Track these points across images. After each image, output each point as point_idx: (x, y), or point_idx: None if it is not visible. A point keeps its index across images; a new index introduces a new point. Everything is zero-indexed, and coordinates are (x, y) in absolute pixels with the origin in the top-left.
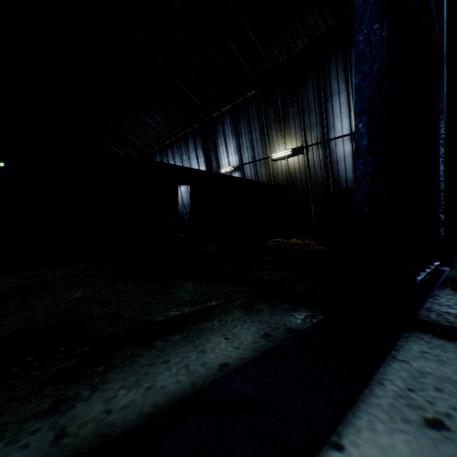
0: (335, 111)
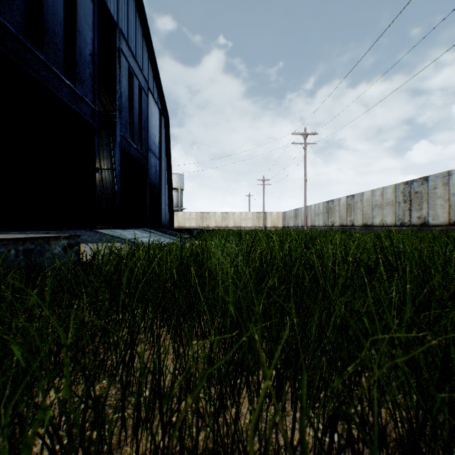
0: None
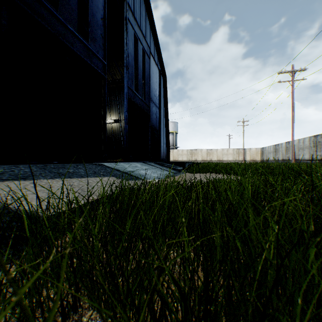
0: None
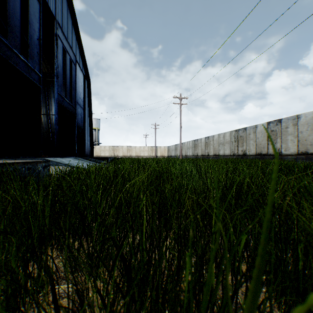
0: (53, 104)
